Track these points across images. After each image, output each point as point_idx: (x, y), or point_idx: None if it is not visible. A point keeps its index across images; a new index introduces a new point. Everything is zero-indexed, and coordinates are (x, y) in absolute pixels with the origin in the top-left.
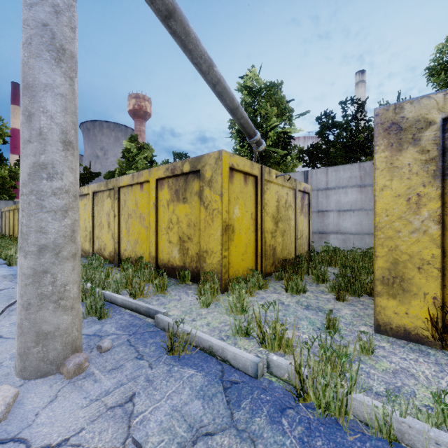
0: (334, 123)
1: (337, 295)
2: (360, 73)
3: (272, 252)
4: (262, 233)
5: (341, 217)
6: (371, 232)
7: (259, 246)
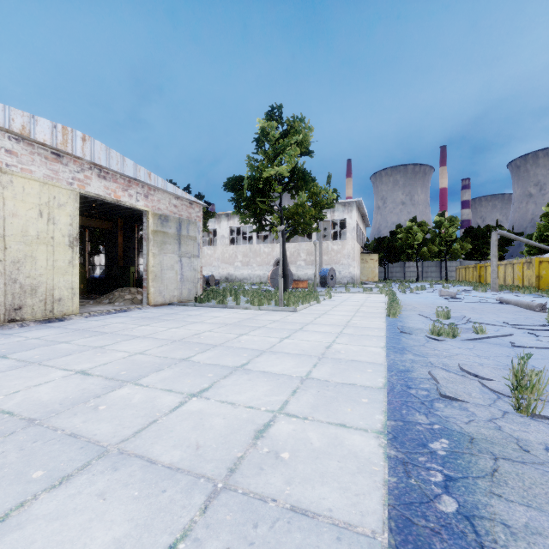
0: None
1: None
2: None
3: None
4: None
5: None
6: None
7: None
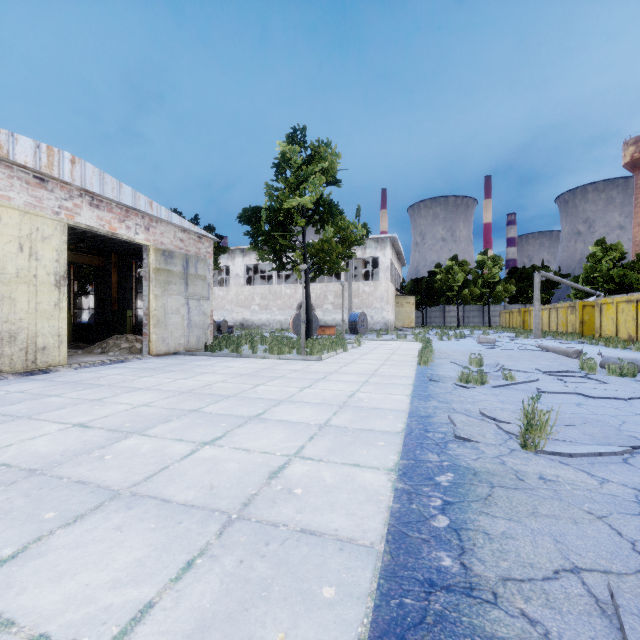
0: None
1: None
2: None
3: None
4: None
5: None
6: None
7: None
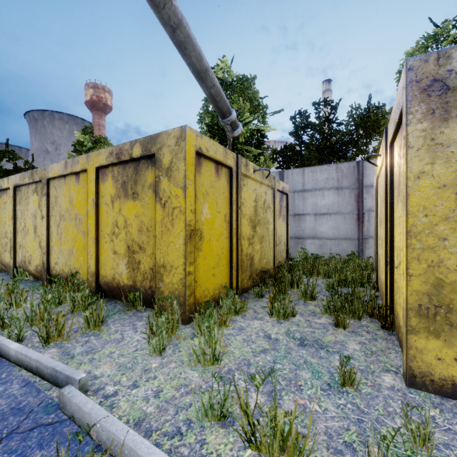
0: (309, 123)
1: (336, 320)
2: (327, 82)
3: (249, 262)
4: (238, 239)
5: (318, 221)
6: (348, 237)
7: (234, 256)
